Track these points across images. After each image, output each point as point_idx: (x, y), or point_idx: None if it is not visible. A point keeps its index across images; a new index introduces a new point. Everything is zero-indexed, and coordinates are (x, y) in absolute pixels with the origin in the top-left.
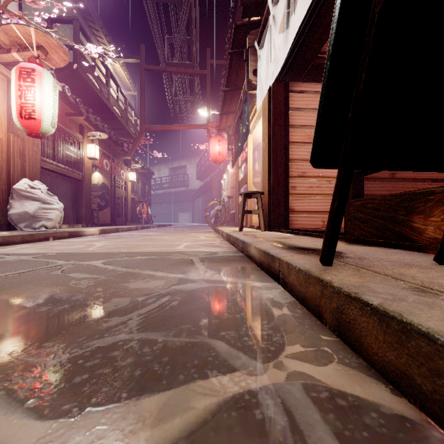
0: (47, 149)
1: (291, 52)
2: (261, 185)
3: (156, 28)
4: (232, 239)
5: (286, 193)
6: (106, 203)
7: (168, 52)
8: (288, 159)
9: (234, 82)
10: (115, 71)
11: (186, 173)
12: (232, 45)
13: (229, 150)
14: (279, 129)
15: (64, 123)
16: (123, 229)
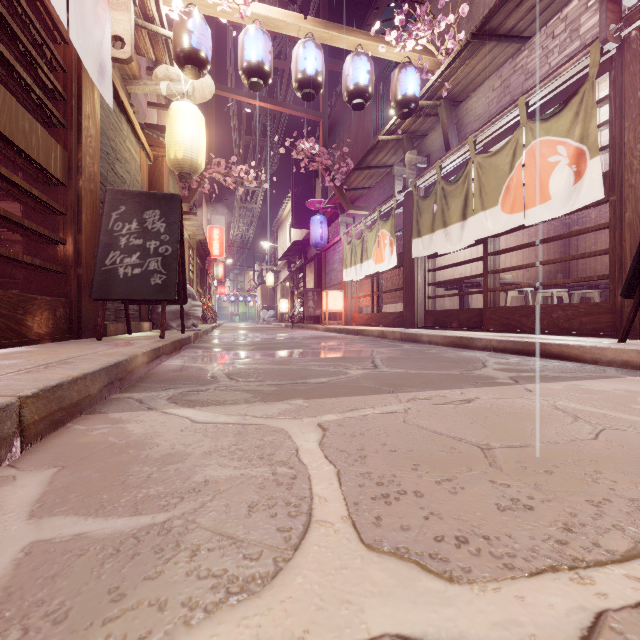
0: None
1: None
2: None
3: None
4: None
5: None
6: None
7: None
8: None
9: None
10: None
11: None
12: None
13: None
14: None
15: None
16: None
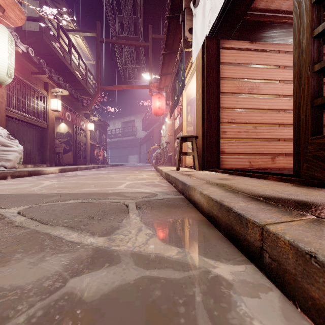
0: (13, 100)
1: (225, 6)
2: (192, 133)
3: (108, 6)
4: (170, 179)
5: (217, 137)
6: (70, 148)
7: (119, 29)
8: (220, 107)
9: (171, 46)
10: (78, 45)
11: (134, 125)
12: (170, 9)
13: (167, 105)
14: (211, 80)
15: (29, 79)
16: (81, 168)
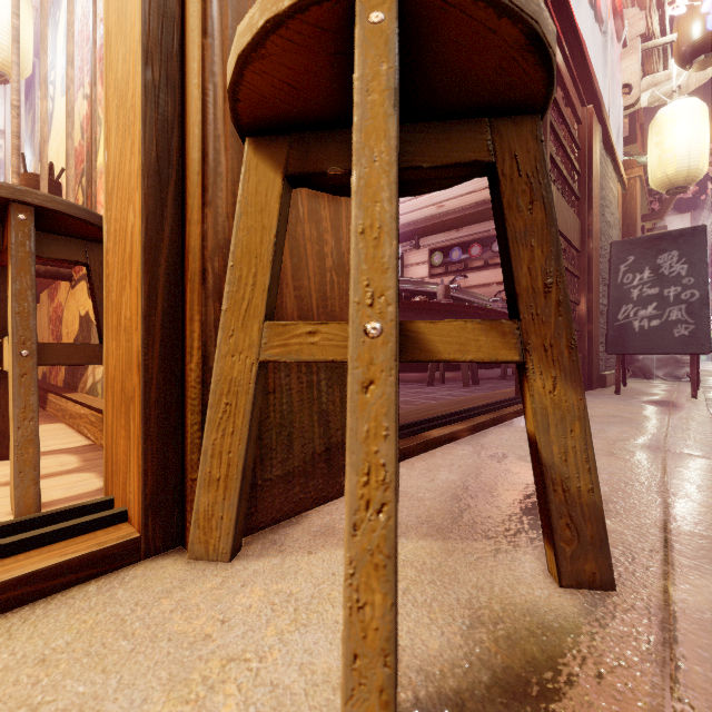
0: None
1: None
2: None
3: None
4: None
5: None
6: None
7: None
8: None
9: None
10: None
11: None
12: None
13: None
14: None
15: None
16: None
